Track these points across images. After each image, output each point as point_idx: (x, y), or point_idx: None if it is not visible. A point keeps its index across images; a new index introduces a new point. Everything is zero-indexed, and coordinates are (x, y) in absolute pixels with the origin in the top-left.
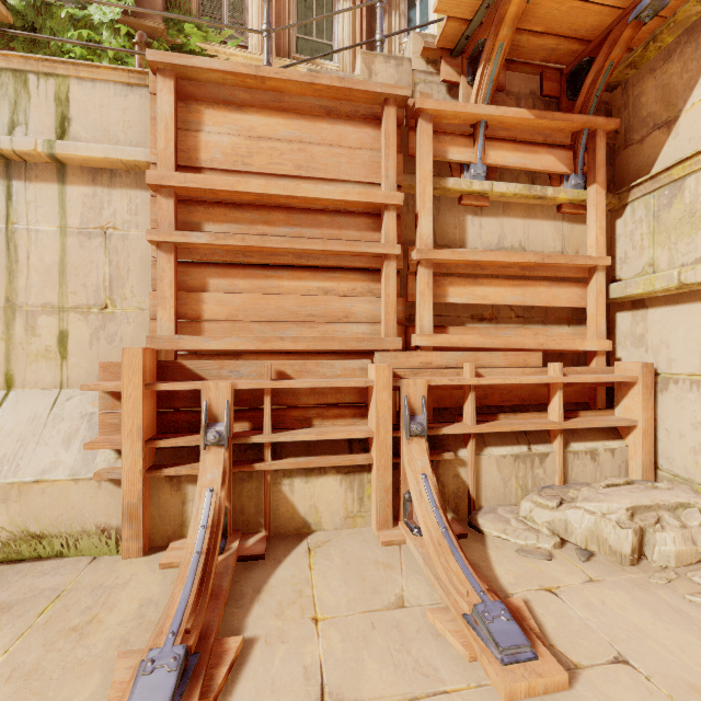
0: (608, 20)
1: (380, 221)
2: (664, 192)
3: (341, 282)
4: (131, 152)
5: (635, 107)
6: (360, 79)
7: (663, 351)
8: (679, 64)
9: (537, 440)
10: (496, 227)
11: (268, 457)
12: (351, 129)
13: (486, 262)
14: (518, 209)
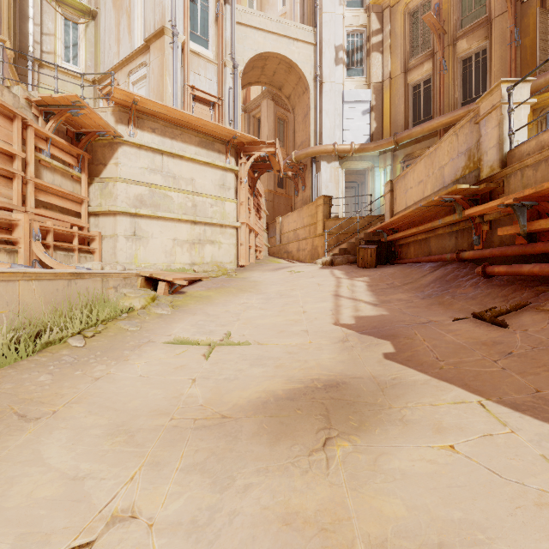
0: (91, 129)
1: (12, 160)
2: (104, 184)
3: None
4: None
5: (95, 154)
6: None
7: (104, 229)
8: (108, 150)
9: (70, 251)
10: (52, 176)
11: None
12: (0, 118)
13: (53, 188)
14: (59, 172)
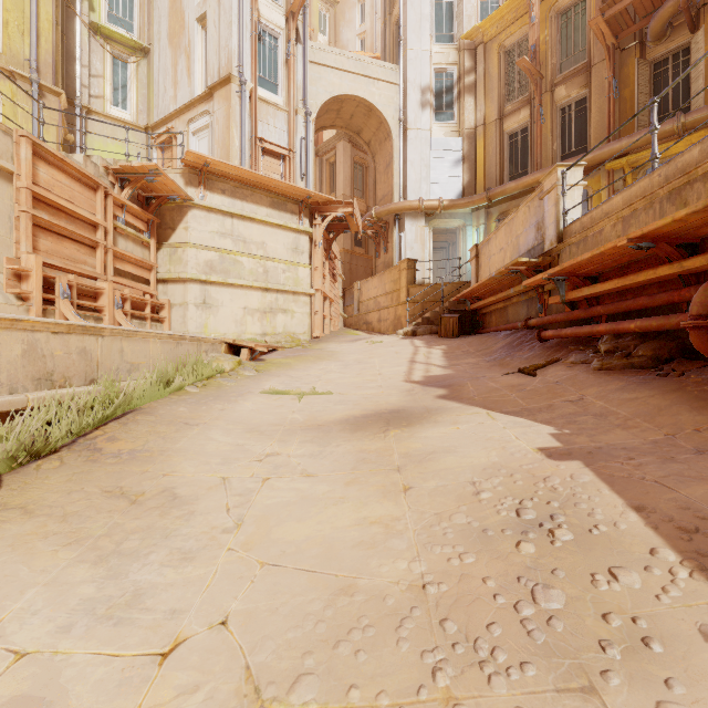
0: (162, 193)
1: (96, 229)
2: (173, 250)
3: (83, 248)
4: (7, 164)
5: (164, 218)
6: (83, 166)
7: (173, 297)
8: (177, 214)
9: (143, 320)
10: (125, 243)
11: (76, 308)
12: (87, 190)
13: (128, 256)
14: (131, 238)
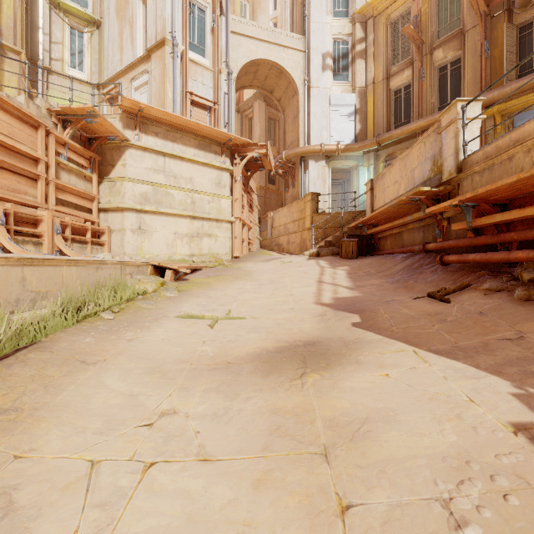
0: (102, 134)
1: (37, 163)
2: (113, 183)
3: (24, 180)
4: None
5: (105, 156)
6: (25, 106)
7: (112, 223)
8: (116, 153)
9: (84, 244)
10: (68, 176)
11: (13, 234)
12: (27, 127)
13: (69, 188)
14: (74, 173)
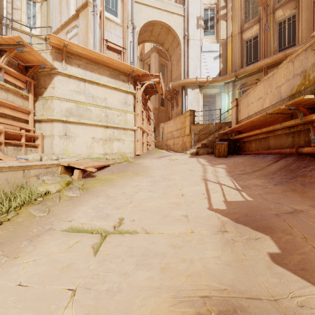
0: (35, 63)
1: None
2: (45, 101)
3: None
4: None
5: (39, 81)
6: None
7: (45, 131)
8: (47, 78)
9: (19, 146)
10: (6, 94)
11: None
12: None
13: (5, 103)
14: (12, 92)
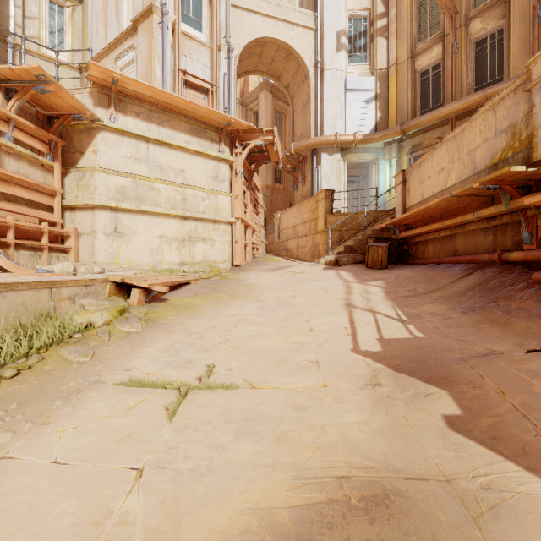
0: (64, 111)
1: None
2: (81, 174)
3: None
4: None
5: (72, 141)
6: None
7: (80, 225)
8: (85, 136)
9: (38, 251)
10: (16, 164)
11: None
12: None
13: (16, 178)
14: (26, 160)
